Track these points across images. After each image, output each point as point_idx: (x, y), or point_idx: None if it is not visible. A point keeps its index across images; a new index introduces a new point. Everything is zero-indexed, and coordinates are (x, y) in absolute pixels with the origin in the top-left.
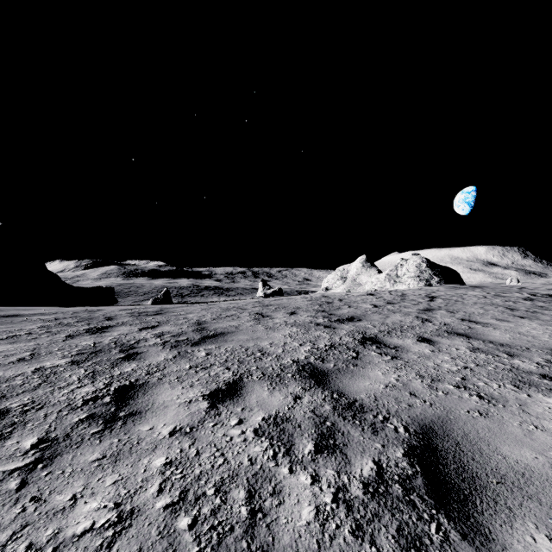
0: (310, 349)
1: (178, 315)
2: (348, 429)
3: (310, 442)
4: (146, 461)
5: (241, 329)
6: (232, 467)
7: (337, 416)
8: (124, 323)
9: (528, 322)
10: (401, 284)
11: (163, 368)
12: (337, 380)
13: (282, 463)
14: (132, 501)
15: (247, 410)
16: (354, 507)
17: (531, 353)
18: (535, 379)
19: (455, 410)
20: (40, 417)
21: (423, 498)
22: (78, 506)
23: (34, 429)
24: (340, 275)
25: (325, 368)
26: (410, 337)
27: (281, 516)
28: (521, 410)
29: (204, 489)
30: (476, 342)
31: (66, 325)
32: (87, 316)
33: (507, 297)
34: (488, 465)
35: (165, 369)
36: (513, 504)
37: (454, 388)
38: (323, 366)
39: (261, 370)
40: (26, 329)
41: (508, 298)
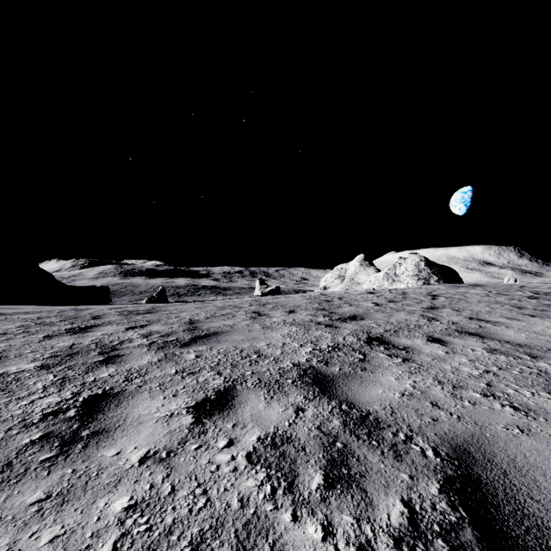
0: (312, 351)
1: (171, 313)
2: (364, 453)
3: (317, 473)
4: (102, 504)
5: (236, 329)
6: (216, 511)
7: (349, 434)
8: (111, 322)
9: (540, 320)
10: (399, 283)
11: (145, 373)
12: (345, 387)
13: (283, 505)
14: None
15: (240, 427)
16: None
17: None
18: None
19: (490, 426)
20: None
21: None
22: None
23: None
24: (338, 274)
25: (330, 373)
26: (420, 337)
27: None
28: None
29: (176, 550)
30: (492, 343)
31: (48, 324)
32: (73, 314)
33: (510, 295)
34: None
35: (146, 374)
36: None
37: (482, 397)
38: (328, 370)
39: (257, 375)
40: (2, 329)
41: (512, 297)
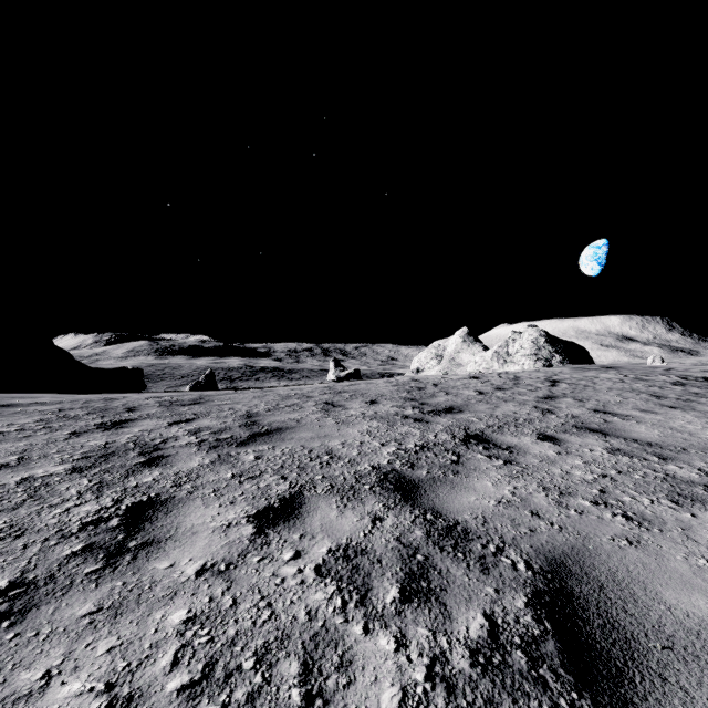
0: (396, 451)
1: (223, 404)
2: (447, 566)
3: (393, 586)
4: (159, 616)
5: (303, 424)
6: (282, 624)
7: (432, 546)
8: (150, 415)
9: (681, 413)
10: (513, 364)
11: (196, 478)
12: (432, 494)
13: (354, 618)
14: (132, 680)
15: (308, 538)
16: (458, 689)
17: (690, 455)
18: (699, 492)
19: (595, 537)
20: (16, 548)
21: (558, 673)
22: (52, 689)
23: (6, 566)
24: (434, 353)
25: (415, 477)
26: (528, 434)
27: (350, 703)
28: (685, 537)
29: (240, 660)
30: (615, 441)
31: (73, 418)
32: (102, 406)
33: (651, 380)
34: (647, 620)
35: (198, 479)
36: (689, 682)
37: (591, 505)
38: (413, 474)
39: (329, 480)
40: (18, 424)
41: (652, 383)
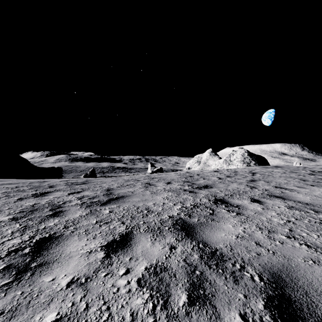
0: (181, 208)
1: (96, 184)
2: (213, 278)
3: (183, 293)
4: (38, 318)
5: (135, 194)
6: None
7: (204, 264)
8: (60, 189)
9: (317, 188)
10: (233, 165)
11: (77, 223)
12: (201, 232)
13: (160, 318)
14: None
15: (134, 260)
16: None
17: None
18: None
19: (294, 259)
20: None
21: None
22: None
23: None
24: (196, 160)
25: (192, 222)
26: (246, 199)
27: None
28: None
29: None
30: (290, 202)
31: (21, 191)
32: (38, 185)
33: (298, 172)
34: None
35: (78, 224)
36: None
37: (287, 238)
38: (190, 220)
39: (147, 224)
40: None
41: (299, 174)
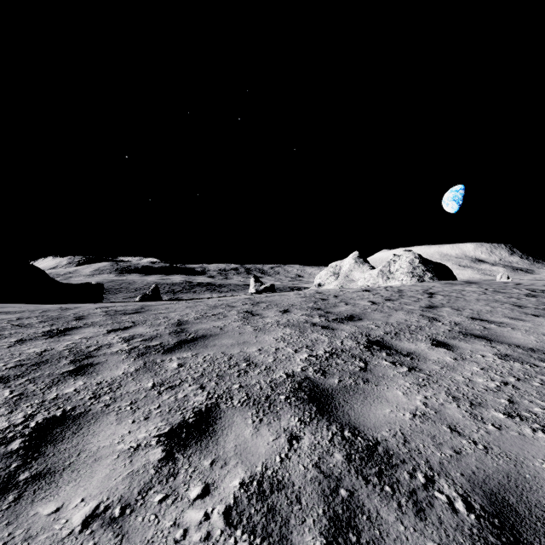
0: (308, 357)
1: (159, 313)
2: (375, 507)
3: (317, 541)
4: None
5: (226, 331)
6: None
7: (355, 475)
8: (94, 323)
9: (544, 320)
10: (394, 280)
11: (116, 388)
12: (346, 406)
13: None
14: None
15: (219, 465)
16: None
17: None
18: None
19: (526, 461)
20: None
21: None
22: None
23: None
24: (332, 271)
25: (328, 386)
26: (423, 340)
27: None
28: None
29: None
30: (501, 347)
31: (25, 326)
32: (56, 315)
33: (507, 293)
34: None
35: (118, 389)
36: None
37: (506, 418)
38: (326, 382)
39: (246, 389)
40: None
41: (509, 295)
